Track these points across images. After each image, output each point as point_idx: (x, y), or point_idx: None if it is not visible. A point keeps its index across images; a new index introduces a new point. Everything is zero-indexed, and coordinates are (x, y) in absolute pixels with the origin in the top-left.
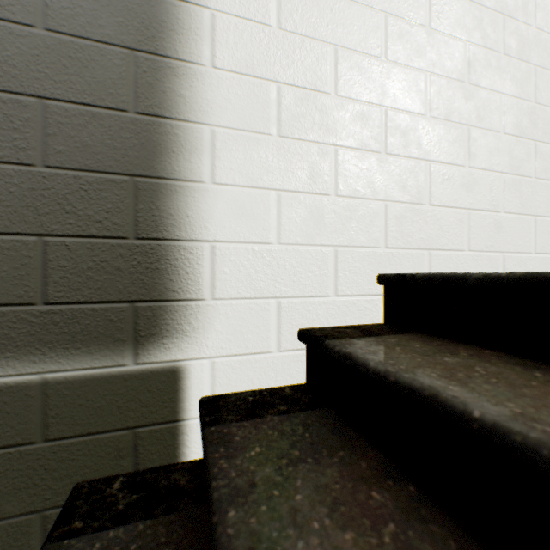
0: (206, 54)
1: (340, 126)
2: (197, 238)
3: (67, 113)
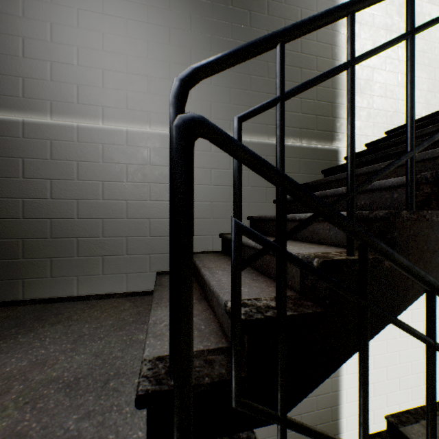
0: (344, 372)
1: (374, 377)
2: (343, 417)
3: (320, 397)
